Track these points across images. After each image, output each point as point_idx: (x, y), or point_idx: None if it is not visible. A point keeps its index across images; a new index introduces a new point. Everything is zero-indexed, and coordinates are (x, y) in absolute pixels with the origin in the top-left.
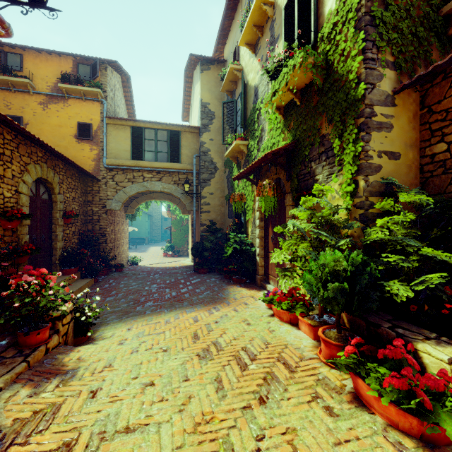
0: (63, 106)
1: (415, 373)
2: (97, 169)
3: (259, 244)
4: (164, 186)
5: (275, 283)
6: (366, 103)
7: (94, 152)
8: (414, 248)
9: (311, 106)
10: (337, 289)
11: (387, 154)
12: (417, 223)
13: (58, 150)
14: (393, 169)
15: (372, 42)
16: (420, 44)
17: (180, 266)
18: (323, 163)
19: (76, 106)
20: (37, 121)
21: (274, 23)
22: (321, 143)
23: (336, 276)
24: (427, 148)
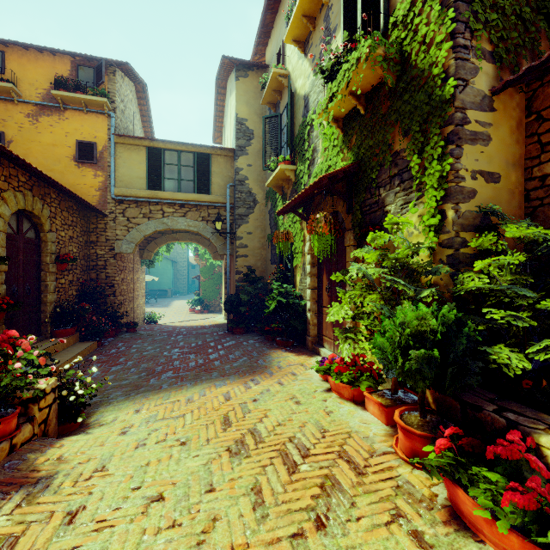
0: (58, 119)
1: (542, 481)
2: (102, 201)
3: (310, 296)
4: (189, 224)
5: (331, 347)
6: (457, 105)
7: (99, 180)
8: (529, 300)
9: (379, 114)
10: (422, 359)
11: (483, 175)
12: (527, 267)
13: (51, 175)
14: (490, 196)
15: (464, 23)
16: (525, 31)
17: (210, 325)
18: (395, 189)
19: (75, 119)
20: (23, 139)
21: (330, 12)
22: (393, 163)
23: (420, 340)
24: (535, 168)
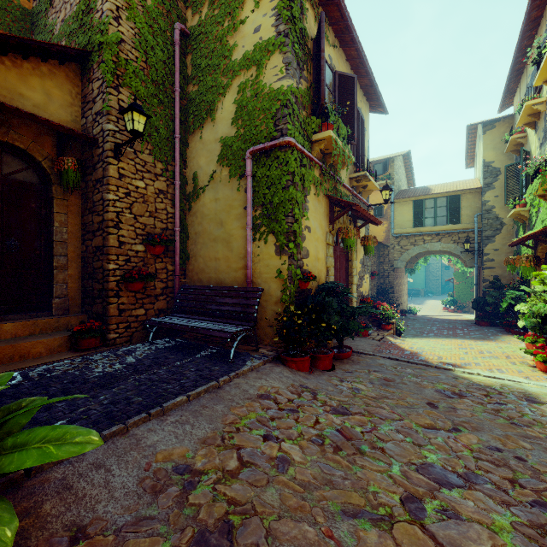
0: None
1: None
2: (386, 238)
3: None
4: (443, 246)
5: None
6: None
7: (385, 226)
8: None
9: None
10: (536, 322)
11: None
12: None
13: None
14: None
15: None
16: None
17: (461, 319)
18: None
19: (372, 195)
20: None
21: (546, 117)
22: None
23: (539, 317)
24: None
